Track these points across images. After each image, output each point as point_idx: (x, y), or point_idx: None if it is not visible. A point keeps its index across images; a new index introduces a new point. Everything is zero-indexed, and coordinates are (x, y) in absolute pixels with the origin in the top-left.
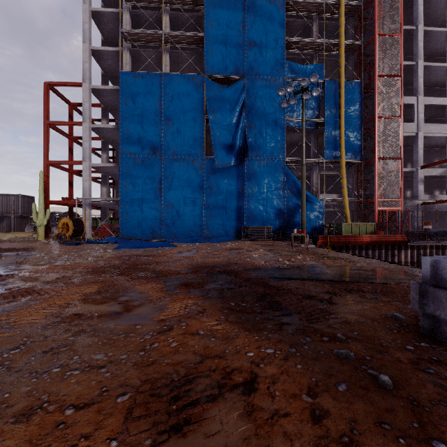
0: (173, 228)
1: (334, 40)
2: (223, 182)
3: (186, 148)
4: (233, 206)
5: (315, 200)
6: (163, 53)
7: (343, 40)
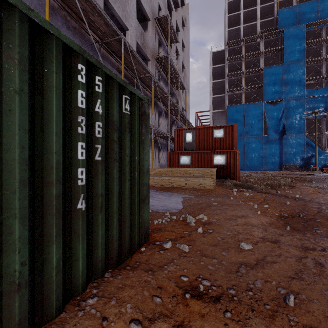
0: (249, 165)
1: None
2: (272, 146)
3: (255, 133)
4: (277, 156)
5: (323, 152)
6: (242, 93)
7: None
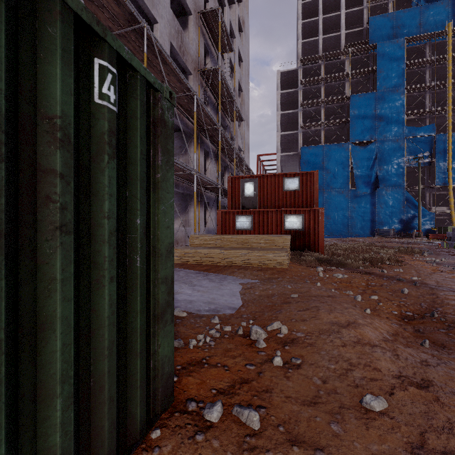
0: (331, 230)
1: (444, 107)
2: (362, 203)
3: (339, 185)
4: (368, 217)
5: (428, 212)
6: (321, 130)
7: (451, 107)
